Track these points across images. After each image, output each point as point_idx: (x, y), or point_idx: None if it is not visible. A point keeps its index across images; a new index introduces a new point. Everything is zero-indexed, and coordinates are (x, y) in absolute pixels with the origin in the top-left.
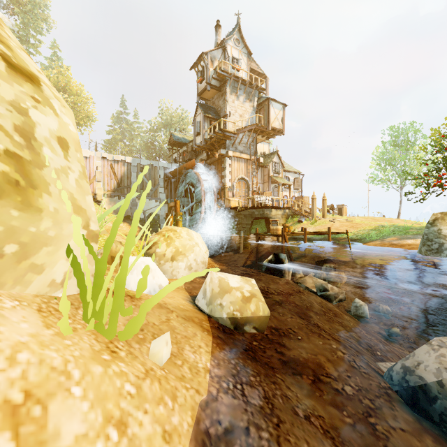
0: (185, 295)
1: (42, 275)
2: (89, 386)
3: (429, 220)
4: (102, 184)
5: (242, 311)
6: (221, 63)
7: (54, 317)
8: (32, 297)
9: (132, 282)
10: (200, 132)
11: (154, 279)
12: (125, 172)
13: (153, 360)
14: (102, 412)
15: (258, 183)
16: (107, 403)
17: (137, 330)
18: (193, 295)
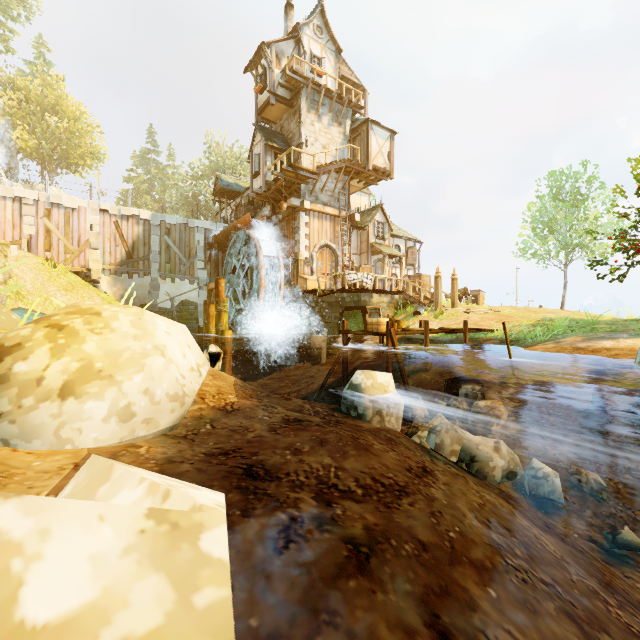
0: None
1: None
2: None
3: None
4: (100, 254)
5: None
6: (292, 62)
7: None
8: None
9: None
10: (259, 171)
11: None
12: (140, 235)
13: None
14: None
15: (351, 254)
16: None
17: None
18: None
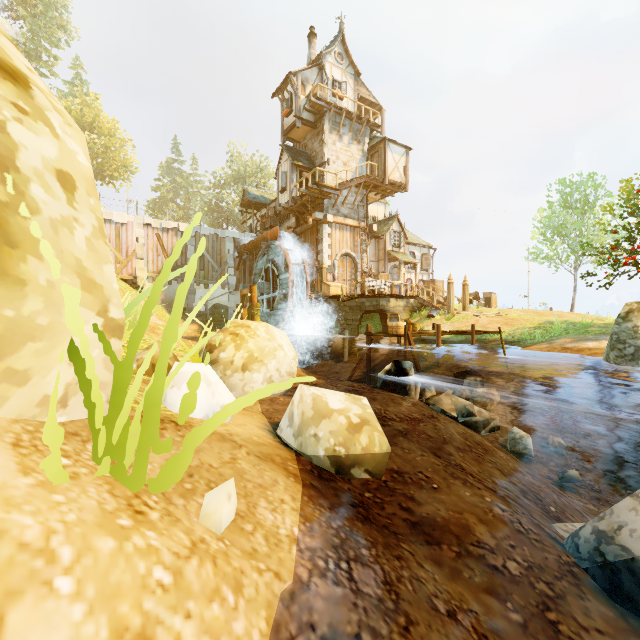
0: (262, 421)
1: (26, 388)
2: (89, 575)
3: (621, 312)
4: (145, 263)
5: (347, 445)
6: (316, 88)
7: (40, 456)
8: (7, 422)
9: (179, 401)
10: (286, 187)
11: (214, 396)
12: None
13: (205, 524)
14: (108, 621)
15: (369, 261)
16: (120, 603)
17: (180, 476)
18: (275, 421)
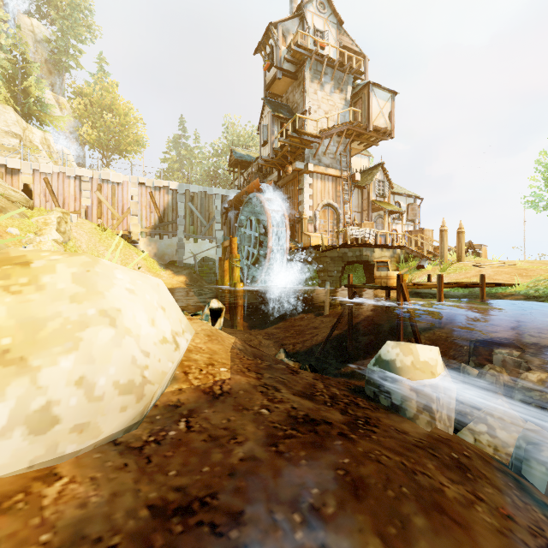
0: None
1: None
2: None
3: None
4: (139, 219)
5: None
6: (296, 38)
7: None
8: None
9: None
10: (267, 140)
11: None
12: (169, 203)
13: None
14: None
15: (352, 211)
16: None
17: None
18: None
